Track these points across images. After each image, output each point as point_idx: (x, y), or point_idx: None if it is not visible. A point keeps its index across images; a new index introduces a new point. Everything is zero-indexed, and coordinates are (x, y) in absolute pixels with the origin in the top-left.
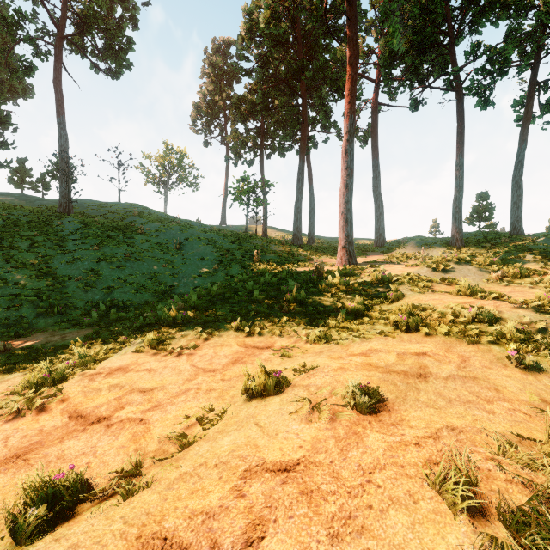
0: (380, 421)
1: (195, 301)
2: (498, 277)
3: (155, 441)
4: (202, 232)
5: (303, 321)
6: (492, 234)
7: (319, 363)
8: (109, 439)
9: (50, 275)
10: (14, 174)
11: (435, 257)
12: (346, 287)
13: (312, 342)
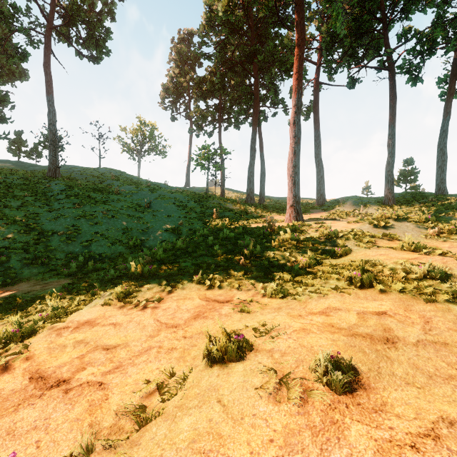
0: (358, 405)
1: (161, 254)
2: (435, 233)
3: (111, 413)
4: (169, 193)
5: (260, 275)
6: (420, 194)
7: (279, 321)
8: (65, 409)
9: (36, 230)
10: (12, 145)
11: (375, 215)
12: (297, 242)
13: (269, 296)
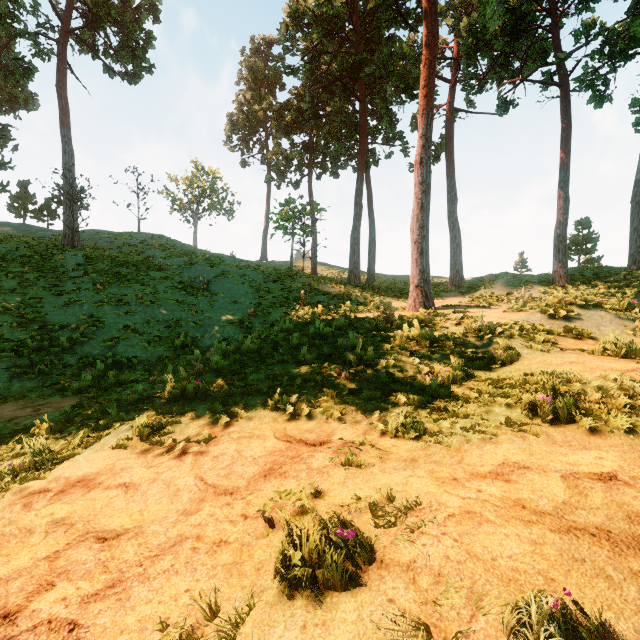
0: None
1: (218, 361)
2: None
3: None
4: (236, 268)
5: (374, 395)
6: (605, 269)
7: (417, 490)
8: None
9: (37, 323)
10: (14, 201)
11: (548, 299)
12: (430, 341)
13: (393, 435)
